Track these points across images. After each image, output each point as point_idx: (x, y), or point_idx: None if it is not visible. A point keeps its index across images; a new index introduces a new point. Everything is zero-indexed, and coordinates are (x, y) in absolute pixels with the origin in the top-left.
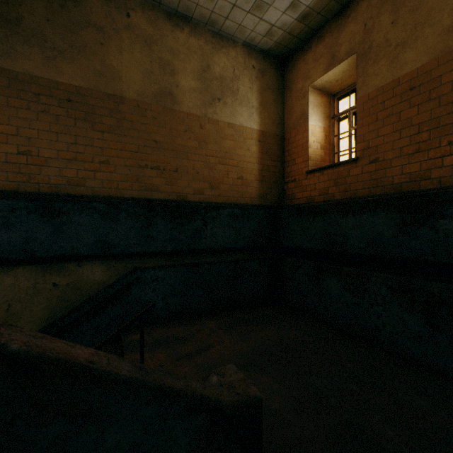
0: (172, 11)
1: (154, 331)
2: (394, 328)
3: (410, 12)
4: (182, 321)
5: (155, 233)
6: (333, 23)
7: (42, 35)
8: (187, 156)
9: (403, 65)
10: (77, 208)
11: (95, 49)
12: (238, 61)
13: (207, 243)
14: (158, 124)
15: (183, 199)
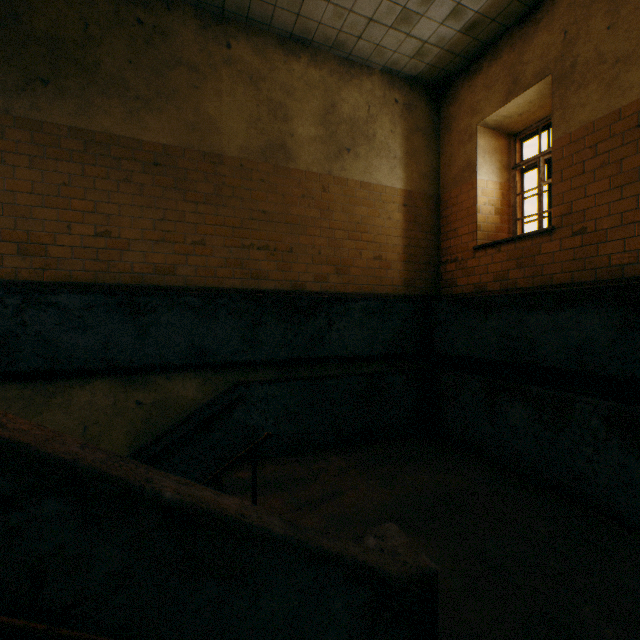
0: (285, 35)
1: (263, 468)
2: (612, 479)
3: (638, 11)
4: (299, 456)
5: (263, 335)
6: (514, 32)
7: (123, 83)
8: (305, 231)
9: (626, 90)
10: (166, 304)
11: (188, 94)
12: (374, 94)
13: (331, 349)
14: (267, 189)
15: (300, 290)
